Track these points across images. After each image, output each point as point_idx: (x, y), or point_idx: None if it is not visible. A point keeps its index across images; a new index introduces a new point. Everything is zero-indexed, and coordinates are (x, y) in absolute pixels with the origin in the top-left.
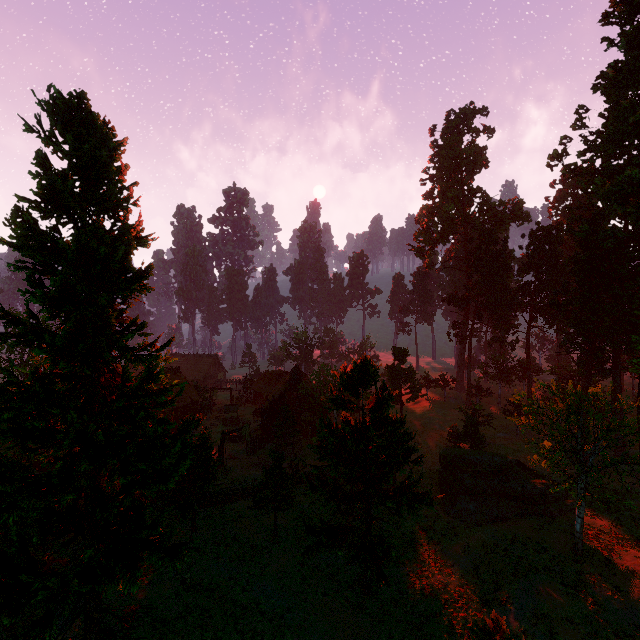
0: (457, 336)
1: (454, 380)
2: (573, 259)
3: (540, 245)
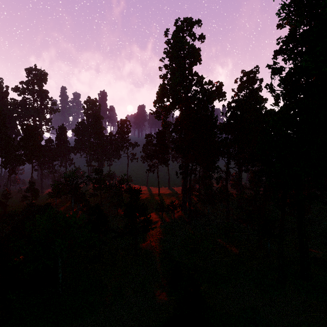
0: (182, 174)
1: (180, 206)
2: (264, 115)
3: (234, 112)
